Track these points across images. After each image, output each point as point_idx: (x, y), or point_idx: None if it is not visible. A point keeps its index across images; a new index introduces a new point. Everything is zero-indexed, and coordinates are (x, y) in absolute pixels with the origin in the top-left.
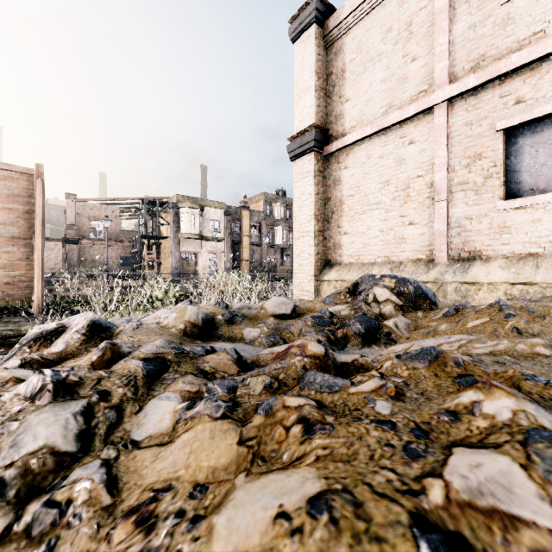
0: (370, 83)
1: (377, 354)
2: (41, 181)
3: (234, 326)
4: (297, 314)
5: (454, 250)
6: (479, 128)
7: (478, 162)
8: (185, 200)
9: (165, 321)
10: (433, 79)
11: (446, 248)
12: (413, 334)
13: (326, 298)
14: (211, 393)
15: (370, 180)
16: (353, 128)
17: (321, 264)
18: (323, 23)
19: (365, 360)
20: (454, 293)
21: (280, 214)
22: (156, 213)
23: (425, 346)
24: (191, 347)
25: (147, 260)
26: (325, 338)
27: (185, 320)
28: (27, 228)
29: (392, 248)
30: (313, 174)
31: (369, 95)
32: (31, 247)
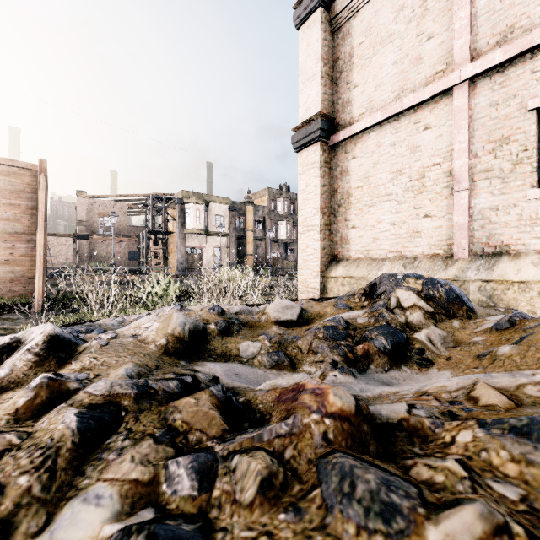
0: (380, 66)
1: (418, 390)
2: (44, 177)
3: (229, 338)
4: (305, 320)
5: (477, 245)
6: (506, 108)
7: (505, 146)
8: (191, 196)
9: (144, 333)
10: (452, 58)
11: (467, 243)
12: (454, 352)
13: (337, 301)
14: (172, 487)
15: (380, 170)
16: (361, 115)
17: (327, 259)
18: (329, 7)
19: (420, 422)
20: (477, 292)
21: (284, 209)
22: (162, 209)
23: (495, 385)
24: (161, 382)
25: (153, 255)
26: (342, 357)
27: (168, 333)
28: (30, 224)
29: (405, 243)
30: (319, 165)
31: (379, 79)
32: (34, 242)
